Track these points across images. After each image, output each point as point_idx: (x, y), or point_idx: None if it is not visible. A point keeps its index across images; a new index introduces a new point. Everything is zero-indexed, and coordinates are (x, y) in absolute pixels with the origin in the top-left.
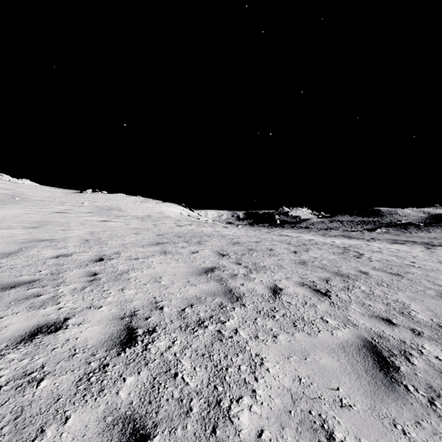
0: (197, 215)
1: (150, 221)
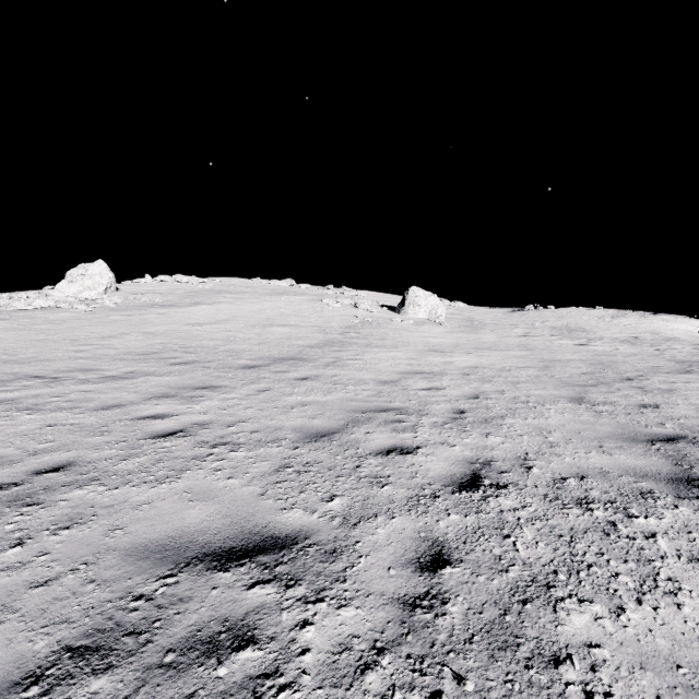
0: None
1: (644, 345)
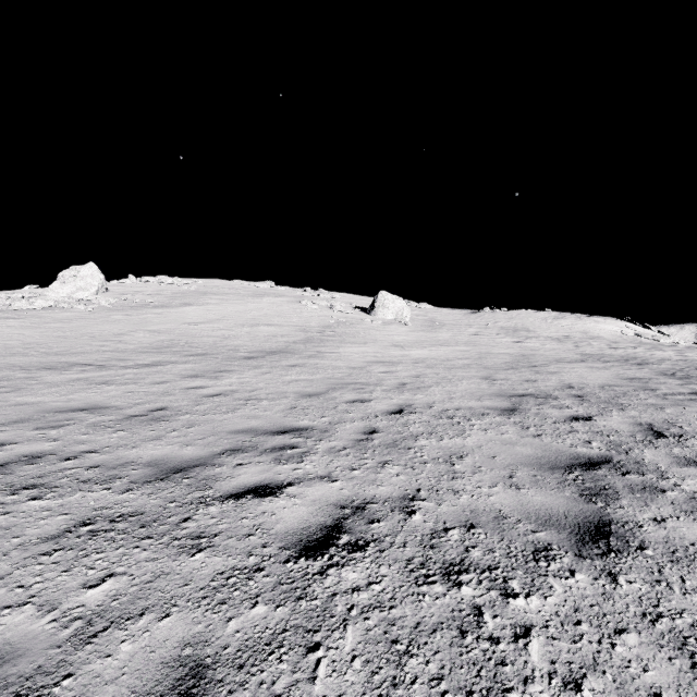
0: (653, 335)
1: (569, 342)
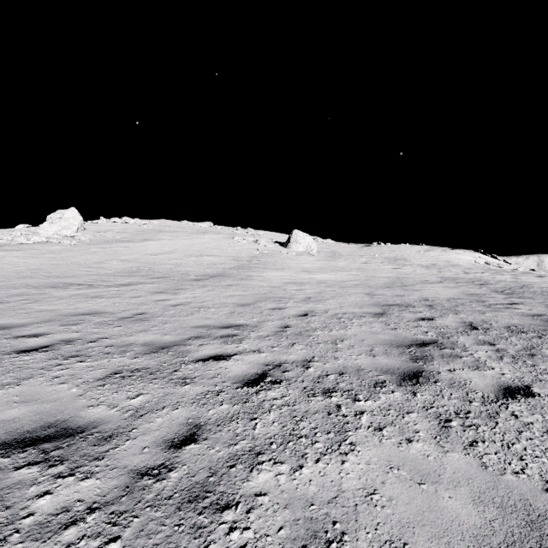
0: (499, 263)
1: (434, 269)
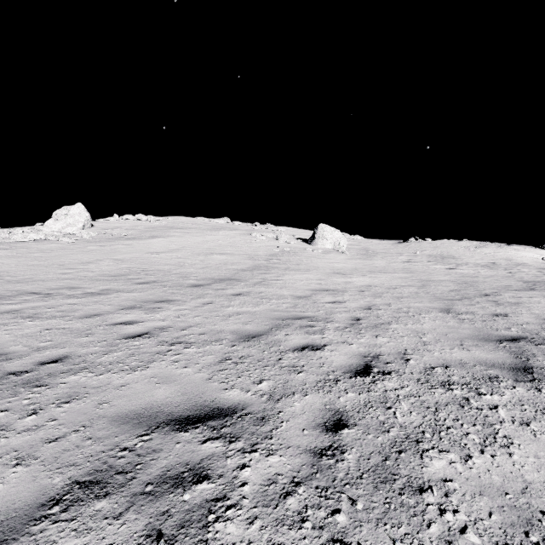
0: None
1: (500, 269)
